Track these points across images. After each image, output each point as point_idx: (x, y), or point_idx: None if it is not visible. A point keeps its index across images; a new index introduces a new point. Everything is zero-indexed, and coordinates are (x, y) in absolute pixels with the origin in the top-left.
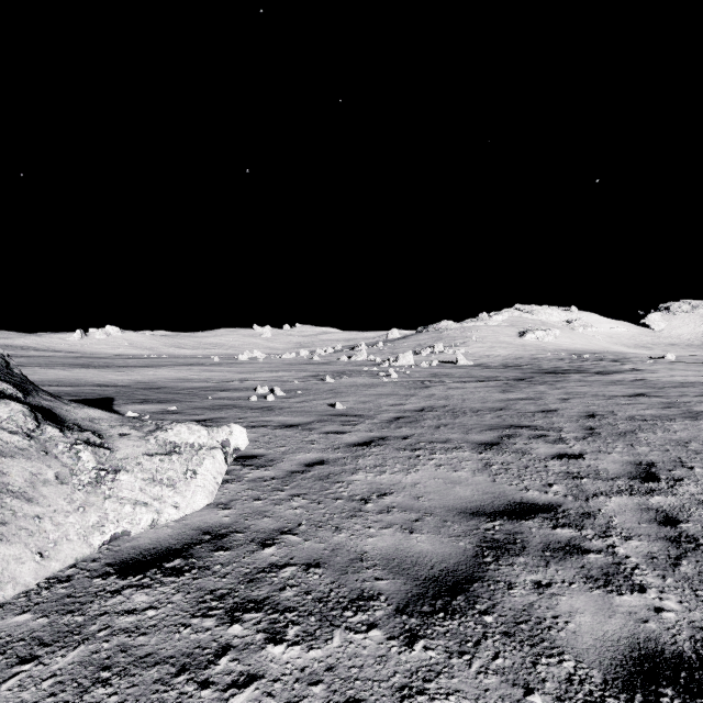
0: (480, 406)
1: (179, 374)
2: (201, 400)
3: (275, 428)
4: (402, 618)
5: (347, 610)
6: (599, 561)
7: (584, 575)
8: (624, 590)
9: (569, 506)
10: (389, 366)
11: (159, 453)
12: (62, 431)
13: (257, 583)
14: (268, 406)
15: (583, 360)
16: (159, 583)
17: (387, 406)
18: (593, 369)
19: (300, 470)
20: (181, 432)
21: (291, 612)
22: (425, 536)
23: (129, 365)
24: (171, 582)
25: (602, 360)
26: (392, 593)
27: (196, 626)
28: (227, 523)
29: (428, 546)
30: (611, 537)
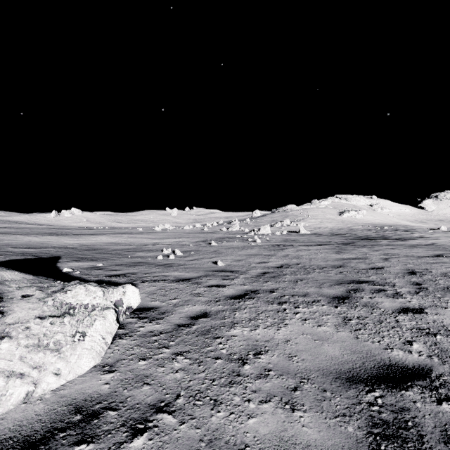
0: (324, 264)
1: (113, 239)
2: (122, 258)
3: (171, 282)
4: None
5: None
6: None
7: None
8: None
9: (440, 371)
10: (254, 234)
11: (53, 315)
12: None
13: None
14: (169, 264)
15: (384, 230)
16: None
17: (255, 264)
18: (393, 236)
19: (186, 323)
20: (79, 293)
21: None
22: (308, 415)
23: (81, 233)
24: None
25: (397, 230)
26: None
27: None
28: (105, 394)
29: (315, 434)
30: None
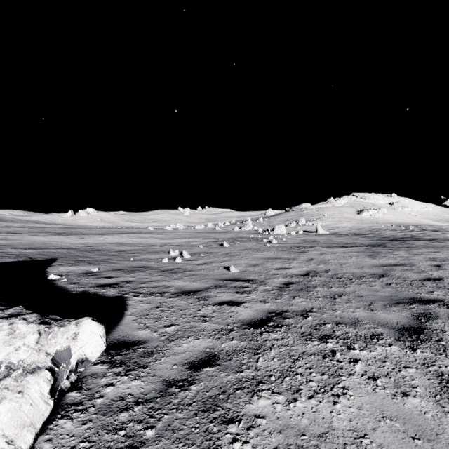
0: (360, 272)
1: (120, 239)
2: (124, 261)
3: (171, 296)
4: None
5: None
6: None
7: None
8: None
9: None
10: (268, 234)
11: None
12: None
13: None
14: (174, 269)
15: (411, 230)
16: None
17: (274, 270)
18: (425, 237)
19: (180, 379)
20: None
21: None
22: None
23: (91, 233)
24: None
25: (425, 230)
26: None
27: None
28: None
29: None
30: None
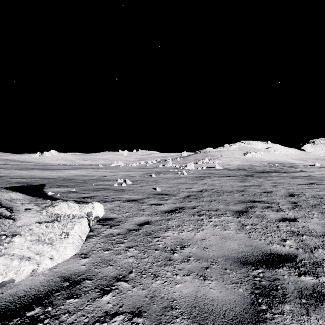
0: (231, 190)
1: (81, 172)
2: (89, 186)
3: (124, 202)
4: None
5: None
6: None
7: None
8: None
9: (302, 257)
10: (182, 169)
11: (47, 221)
12: None
13: None
14: (122, 189)
15: (276, 166)
16: None
17: (182, 189)
18: (282, 170)
19: (135, 228)
20: (63, 207)
21: None
22: (214, 283)
23: (58, 168)
24: None
25: (285, 166)
26: None
27: None
28: (83, 271)
29: (218, 293)
30: None
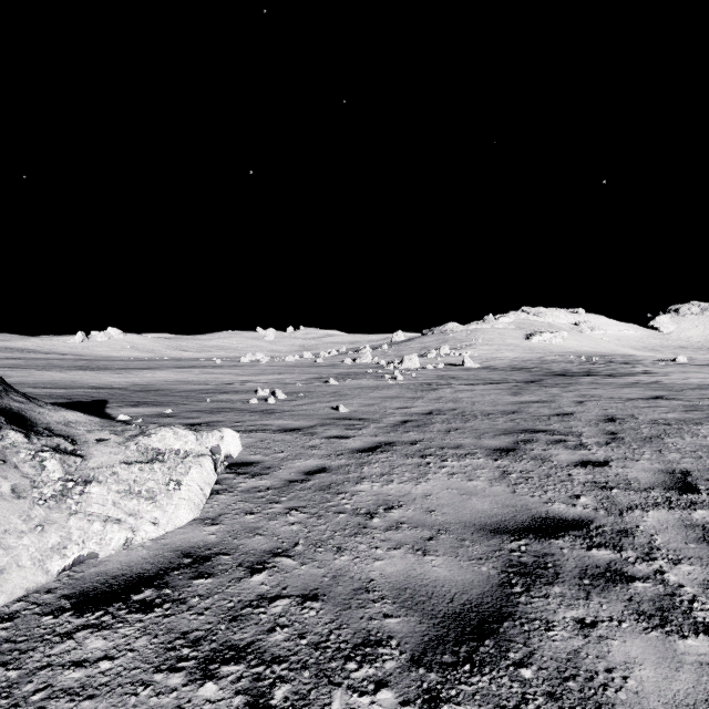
0: (491, 410)
1: (179, 376)
2: (199, 403)
3: (274, 433)
4: (419, 673)
5: (350, 660)
6: (648, 592)
7: (635, 610)
8: (686, 631)
9: (602, 522)
10: (394, 368)
11: (140, 460)
12: (27, 436)
13: (241, 623)
14: (268, 409)
15: (593, 363)
16: (122, 623)
17: (393, 410)
18: (604, 372)
19: (299, 479)
20: (166, 437)
21: (280, 664)
22: (441, 559)
23: (128, 367)
24: (137, 621)
25: (612, 363)
26: (405, 636)
27: (158, 685)
28: (213, 542)
29: (446, 572)
30: (657, 560)
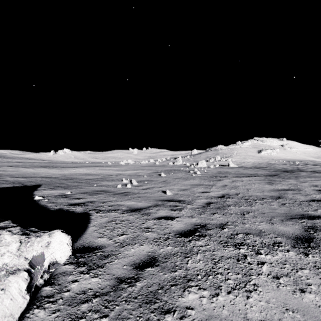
0: (262, 195)
1: (87, 171)
2: (89, 187)
3: (122, 213)
4: None
5: None
6: None
7: None
8: None
9: None
10: (194, 167)
11: None
12: None
13: None
14: (125, 192)
15: (297, 165)
16: None
17: (198, 193)
18: (307, 169)
19: (128, 277)
20: None
21: None
22: None
23: (66, 166)
24: None
25: (308, 165)
26: None
27: None
28: None
29: None
30: None
